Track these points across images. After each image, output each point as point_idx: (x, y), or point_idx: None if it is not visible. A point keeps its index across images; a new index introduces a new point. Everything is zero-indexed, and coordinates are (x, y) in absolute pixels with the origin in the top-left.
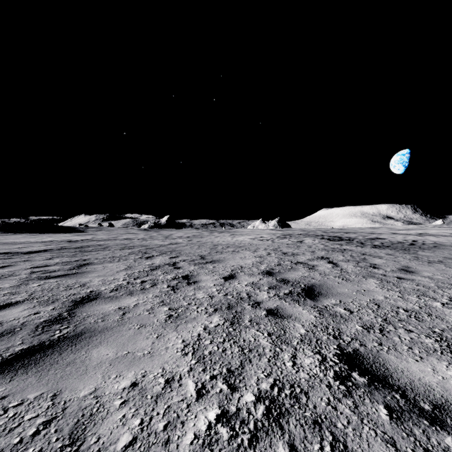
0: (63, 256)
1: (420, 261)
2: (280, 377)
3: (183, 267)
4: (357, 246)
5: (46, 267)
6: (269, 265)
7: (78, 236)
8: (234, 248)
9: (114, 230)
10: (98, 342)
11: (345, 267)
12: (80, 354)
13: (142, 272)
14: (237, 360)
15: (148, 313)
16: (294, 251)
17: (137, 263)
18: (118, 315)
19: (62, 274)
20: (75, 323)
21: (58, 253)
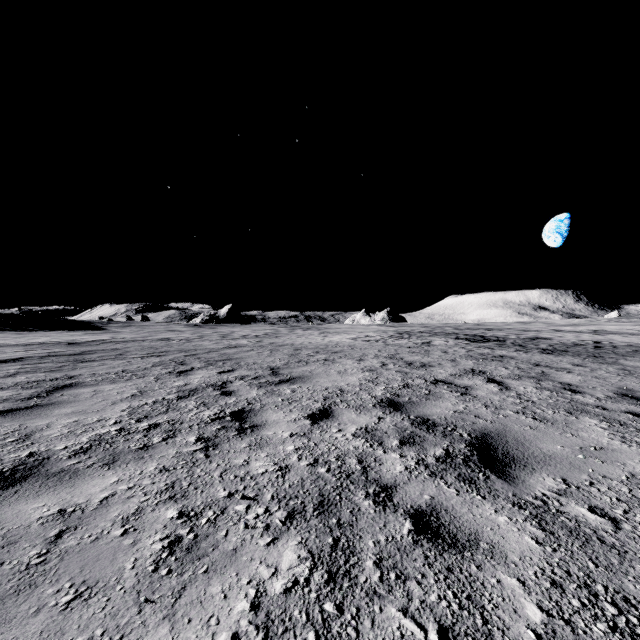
0: (37, 370)
1: (639, 378)
2: None
3: (239, 391)
4: (517, 351)
5: None
6: (389, 386)
7: (90, 335)
8: (326, 355)
9: (148, 326)
10: None
11: (521, 390)
12: None
13: (159, 403)
14: None
15: (121, 534)
16: (422, 359)
17: (159, 383)
18: (41, 541)
19: (5, 409)
20: None
21: (35, 365)
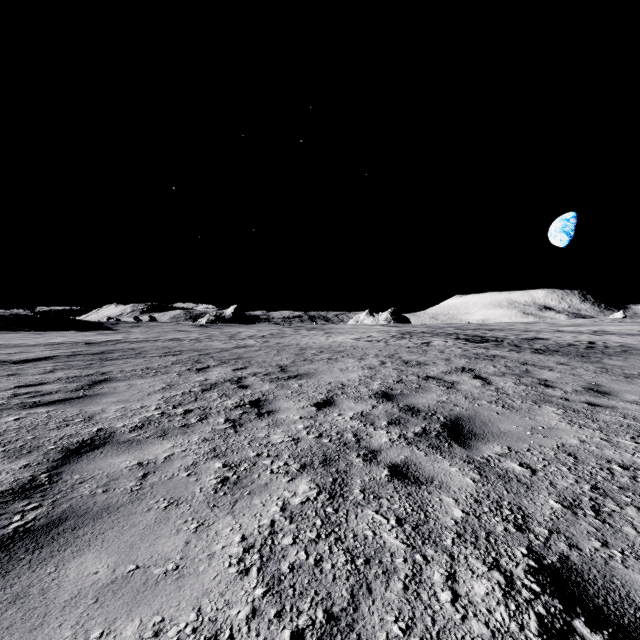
0: (71, 368)
1: (612, 375)
2: (431, 634)
3: (253, 385)
4: (510, 351)
5: (39, 386)
6: (385, 381)
7: (102, 335)
8: (330, 355)
9: (156, 326)
10: (85, 542)
11: (501, 385)
12: (44, 572)
13: (188, 394)
14: (344, 587)
15: (187, 475)
16: (419, 358)
17: (182, 378)
18: (134, 478)
19: (61, 398)
20: (55, 496)
21: (66, 363)
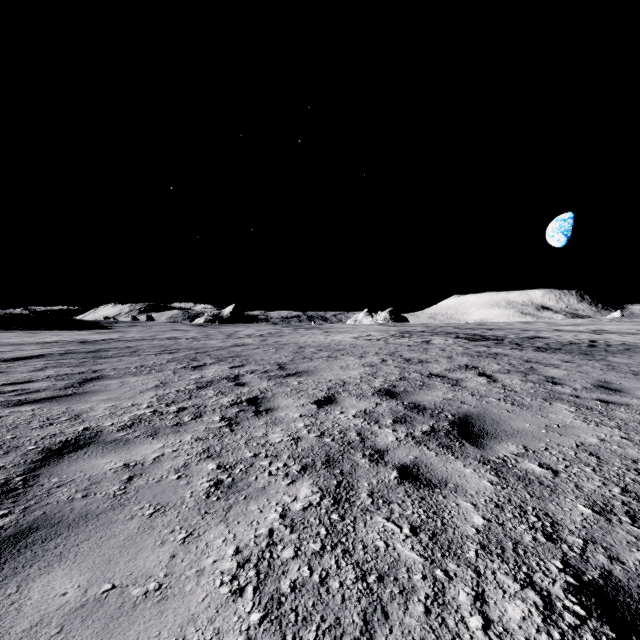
0: (63, 365)
1: (620, 372)
2: None
3: (251, 383)
4: (512, 349)
5: (27, 383)
6: (387, 379)
7: (98, 334)
8: (329, 353)
9: (154, 326)
10: (55, 557)
11: (507, 382)
12: (3, 593)
13: (182, 392)
14: (355, 611)
15: (177, 478)
16: (420, 356)
17: (177, 376)
18: (118, 482)
19: (48, 396)
20: (29, 502)
21: (58, 361)
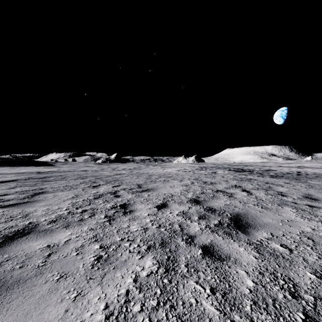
0: (25, 185)
1: (316, 189)
2: None
3: (123, 195)
4: (258, 176)
5: (4, 196)
6: (194, 193)
7: (47, 168)
8: (164, 178)
9: (75, 164)
10: None
11: (258, 195)
12: None
13: (85, 200)
14: None
15: (76, 254)
16: (211, 180)
17: (84, 191)
18: (42, 257)
19: (13, 203)
20: None
21: (23, 183)
